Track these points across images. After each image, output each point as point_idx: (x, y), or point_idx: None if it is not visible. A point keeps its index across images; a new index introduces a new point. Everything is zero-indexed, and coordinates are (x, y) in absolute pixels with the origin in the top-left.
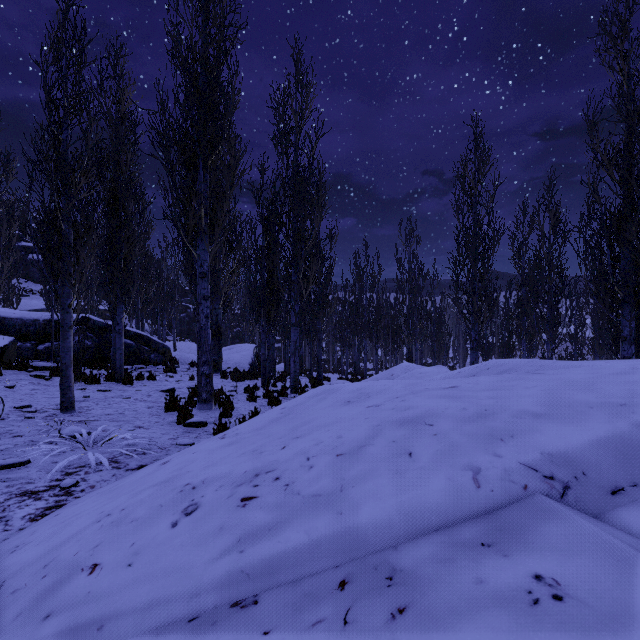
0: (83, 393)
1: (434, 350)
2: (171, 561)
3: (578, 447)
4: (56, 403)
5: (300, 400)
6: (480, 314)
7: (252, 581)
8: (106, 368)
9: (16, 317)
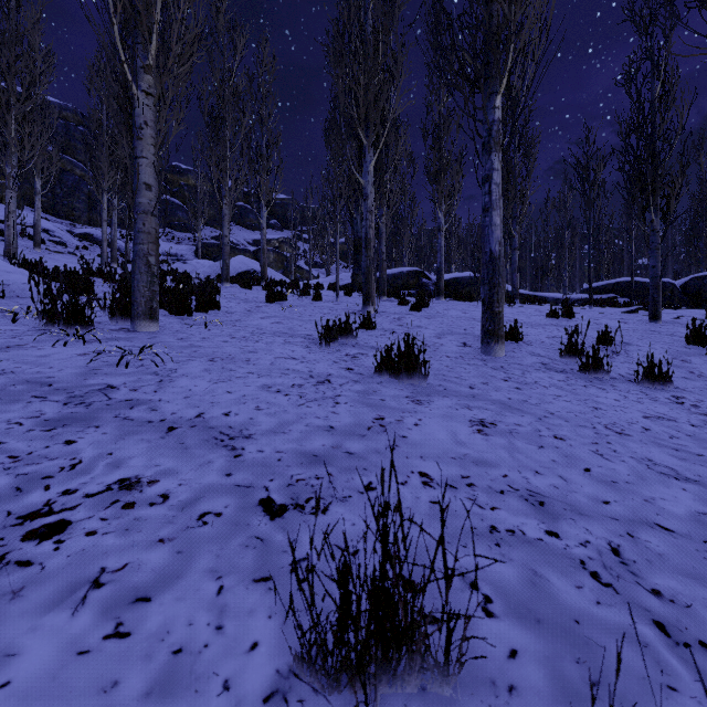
0: None
1: None
2: None
3: None
4: None
5: None
6: None
7: None
8: None
9: None
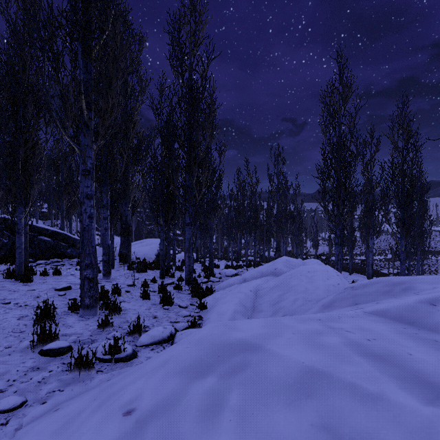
0: None
1: (296, 242)
2: None
3: None
4: None
5: (169, 379)
6: (343, 215)
7: None
8: None
9: None
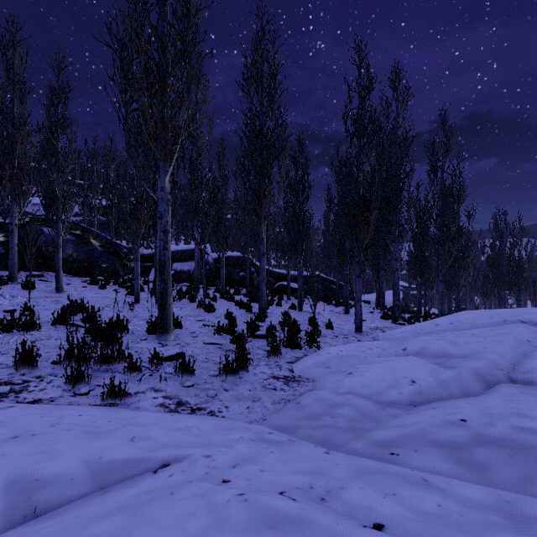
0: (339, 309)
1: None
2: (439, 328)
3: (532, 317)
4: (339, 311)
5: (457, 314)
6: None
7: (456, 330)
8: (330, 300)
9: (292, 274)
